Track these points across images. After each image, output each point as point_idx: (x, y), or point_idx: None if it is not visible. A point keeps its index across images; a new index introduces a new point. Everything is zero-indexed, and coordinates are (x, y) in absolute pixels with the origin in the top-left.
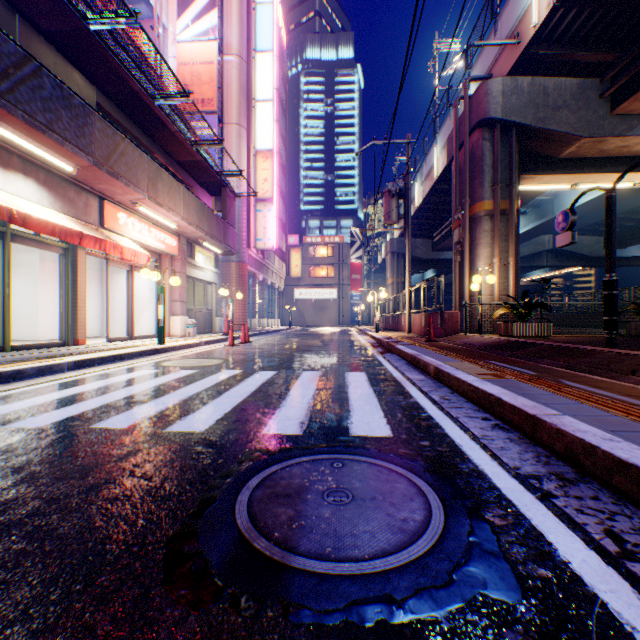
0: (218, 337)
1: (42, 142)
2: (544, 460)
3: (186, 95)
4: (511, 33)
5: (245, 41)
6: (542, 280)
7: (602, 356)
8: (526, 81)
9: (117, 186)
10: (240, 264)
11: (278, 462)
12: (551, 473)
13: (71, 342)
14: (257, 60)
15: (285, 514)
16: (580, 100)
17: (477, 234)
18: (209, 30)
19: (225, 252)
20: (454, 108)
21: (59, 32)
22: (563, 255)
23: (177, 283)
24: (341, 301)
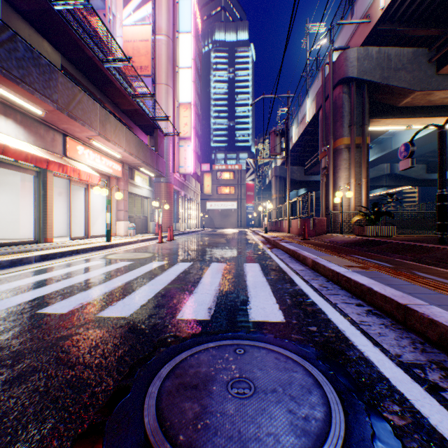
0: (151, 236)
1: (17, 91)
2: (420, 347)
3: (127, 60)
4: (364, 15)
5: (171, 25)
6: (388, 195)
7: (441, 252)
8: (375, 50)
9: (75, 126)
10: (168, 184)
11: (188, 348)
12: (431, 362)
13: (42, 240)
14: (180, 39)
15: (191, 410)
16: (414, 64)
17: (338, 162)
18: (145, 17)
19: (156, 175)
20: (321, 71)
21: (32, 11)
22: (397, 178)
23: (120, 197)
24: (239, 210)
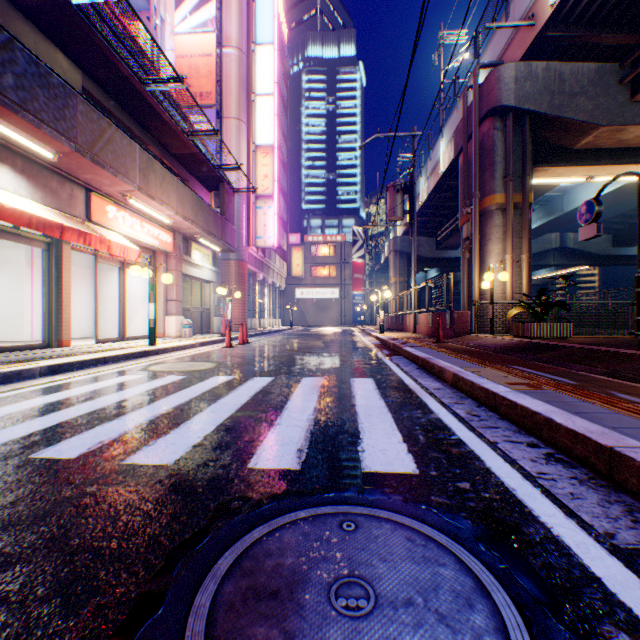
0: (215, 338)
1: (16, 124)
2: None
3: (179, 80)
4: (525, 15)
5: (245, 33)
6: (561, 277)
7: None
8: (541, 66)
9: (104, 176)
10: (239, 262)
11: (264, 521)
12: None
13: (55, 344)
14: (257, 53)
15: None
16: (598, 86)
17: (488, 229)
18: (207, 21)
19: (223, 249)
20: (463, 97)
21: (39, 7)
22: (570, 254)
23: (169, 280)
24: (343, 301)
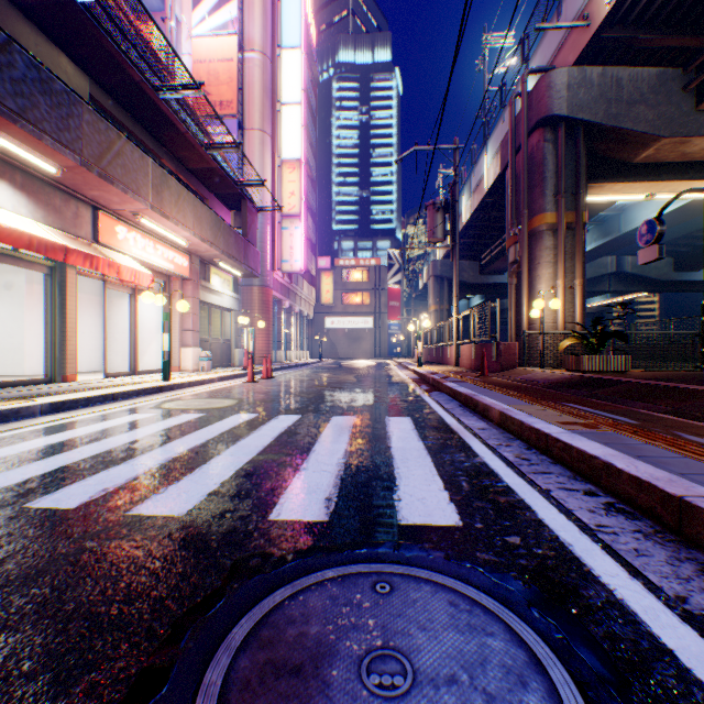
0: (236, 372)
1: (14, 134)
2: None
3: (196, 86)
4: (579, 15)
5: (269, 36)
6: (618, 304)
7: None
8: (596, 72)
9: (112, 193)
10: (263, 289)
11: (286, 582)
12: None
13: (58, 378)
14: (283, 58)
15: None
16: (660, 93)
17: (537, 252)
18: (228, 23)
19: (245, 274)
20: (509, 106)
21: (40, 6)
22: (628, 279)
23: (185, 308)
24: (378, 331)
